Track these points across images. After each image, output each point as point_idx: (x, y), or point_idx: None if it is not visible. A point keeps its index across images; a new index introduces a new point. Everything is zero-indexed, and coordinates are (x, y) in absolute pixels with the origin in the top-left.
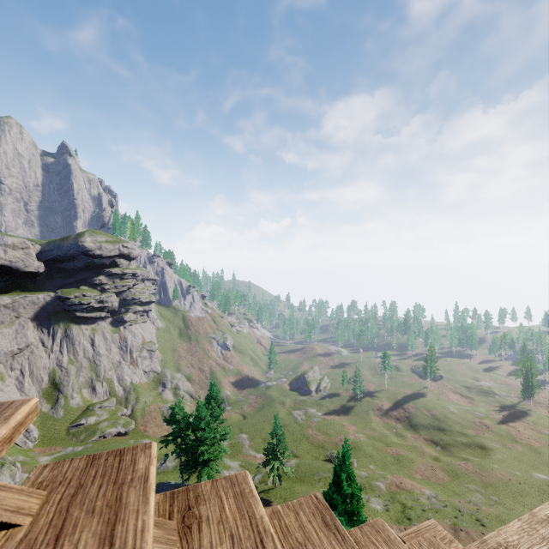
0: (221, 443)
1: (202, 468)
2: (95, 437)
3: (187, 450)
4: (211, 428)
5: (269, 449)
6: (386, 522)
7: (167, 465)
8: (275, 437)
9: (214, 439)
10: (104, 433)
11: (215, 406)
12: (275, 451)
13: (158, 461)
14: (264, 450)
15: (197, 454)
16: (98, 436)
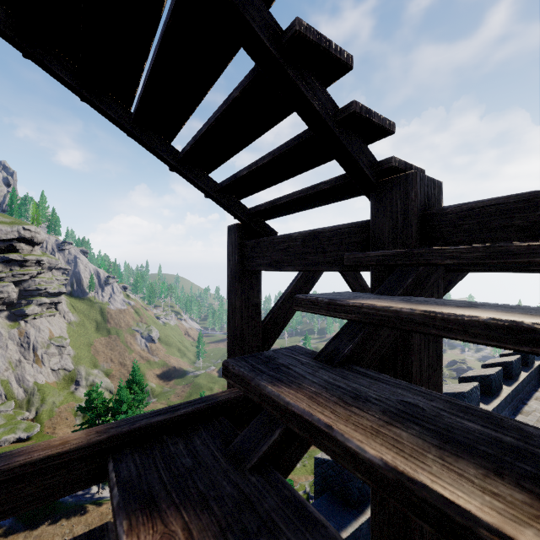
0: None
1: None
2: None
3: None
4: (133, 411)
5: None
6: (303, 475)
7: None
8: None
9: None
10: None
11: (138, 390)
12: None
13: None
14: None
15: None
16: None
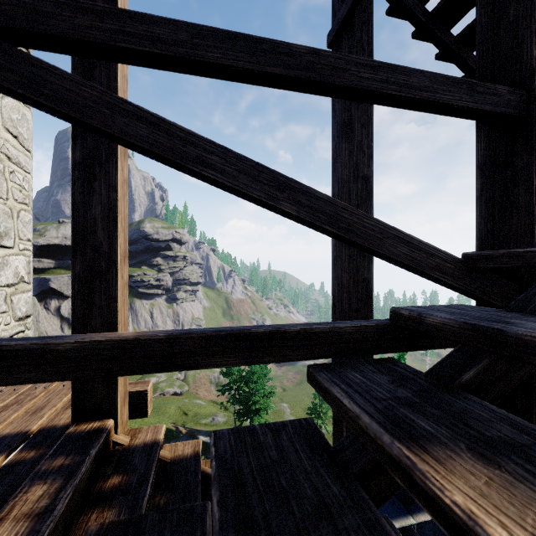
0: (268, 400)
1: (253, 416)
2: (156, 394)
3: (240, 399)
4: (260, 382)
5: (313, 408)
6: None
7: (218, 420)
8: (318, 398)
9: (263, 392)
10: (163, 391)
11: (263, 365)
12: (318, 411)
13: (210, 417)
14: (307, 410)
15: (248, 404)
16: (158, 393)
